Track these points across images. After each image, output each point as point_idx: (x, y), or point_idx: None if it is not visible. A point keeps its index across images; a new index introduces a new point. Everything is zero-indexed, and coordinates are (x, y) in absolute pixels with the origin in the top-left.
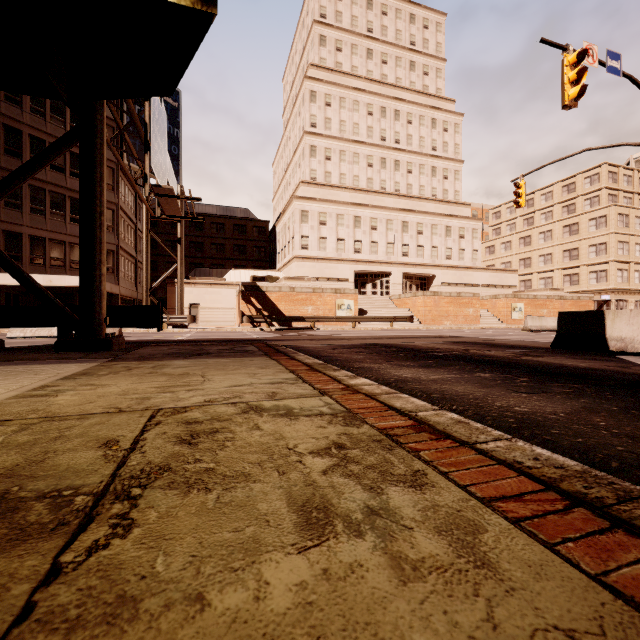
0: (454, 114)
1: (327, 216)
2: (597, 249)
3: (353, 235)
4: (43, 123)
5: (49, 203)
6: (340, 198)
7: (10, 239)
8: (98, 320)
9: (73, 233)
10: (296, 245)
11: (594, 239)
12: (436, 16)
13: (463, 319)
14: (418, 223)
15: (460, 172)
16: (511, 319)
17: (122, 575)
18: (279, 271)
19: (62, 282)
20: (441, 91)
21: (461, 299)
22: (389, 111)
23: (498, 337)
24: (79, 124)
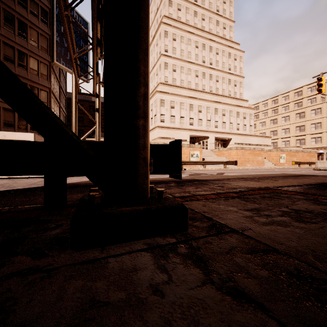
0: (239, 51)
1: (175, 103)
2: (316, 126)
3: (189, 115)
4: None
5: None
6: (181, 93)
7: None
8: (145, 163)
9: None
10: (157, 119)
11: (314, 120)
12: None
13: (256, 163)
14: (223, 109)
15: (242, 83)
16: (279, 163)
17: None
18: None
19: (13, 137)
20: (232, 38)
21: (255, 151)
22: (207, 46)
23: None
24: None
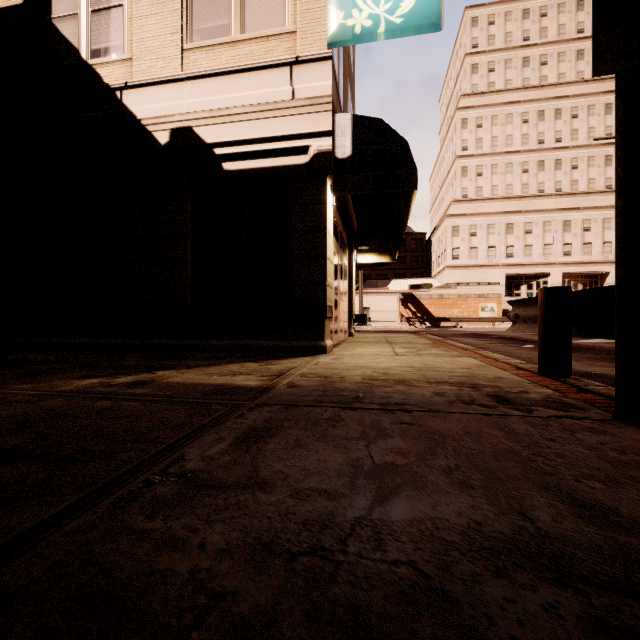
0: None
1: (477, 228)
2: None
3: (505, 241)
4: None
5: None
6: (491, 209)
7: None
8: None
9: None
10: (447, 256)
11: None
12: None
13: None
14: (584, 220)
15: None
16: None
17: (391, 338)
18: (433, 278)
19: None
20: None
21: None
22: (548, 113)
23: None
24: None
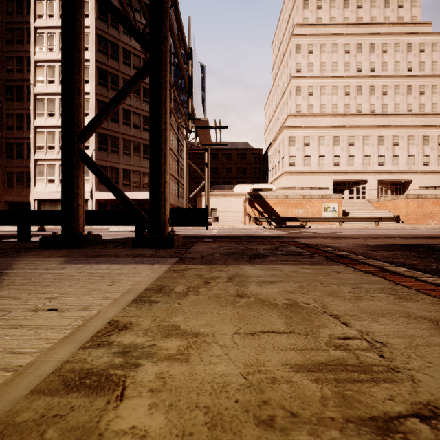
0: (431, 35)
1: (310, 139)
2: None
3: (332, 152)
4: (129, 100)
5: (132, 148)
6: (321, 124)
7: (113, 172)
8: (163, 220)
9: (144, 166)
10: (285, 163)
11: None
12: None
13: None
14: (394, 136)
15: (438, 86)
16: None
17: None
18: (271, 184)
19: (138, 196)
20: (416, 18)
21: None
22: (364, 46)
23: None
24: (149, 57)
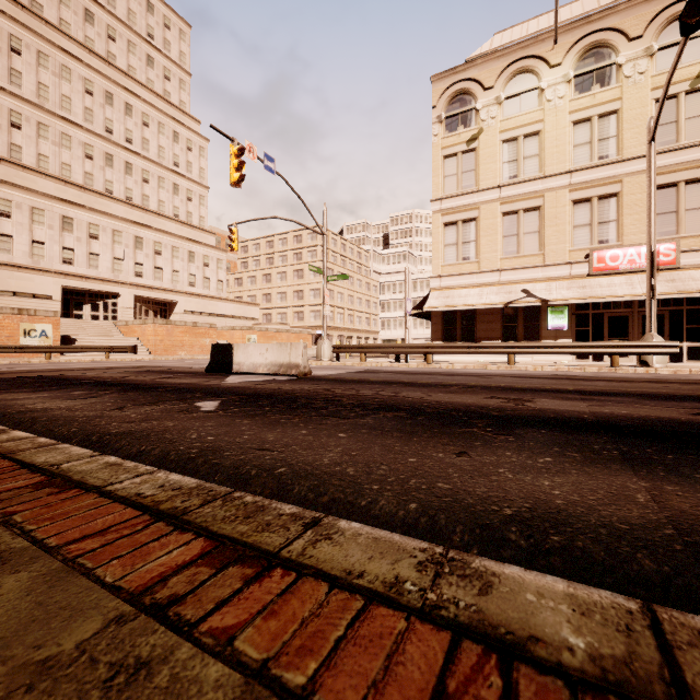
0: (199, 136)
1: (13, 206)
2: (315, 293)
3: (60, 240)
4: None
5: None
6: (38, 186)
7: None
8: None
9: None
10: None
11: (313, 285)
12: (180, 22)
13: (200, 349)
14: (156, 242)
15: (206, 198)
16: None
17: None
18: None
19: None
20: (186, 105)
21: (198, 329)
22: (118, 100)
23: (198, 366)
24: None
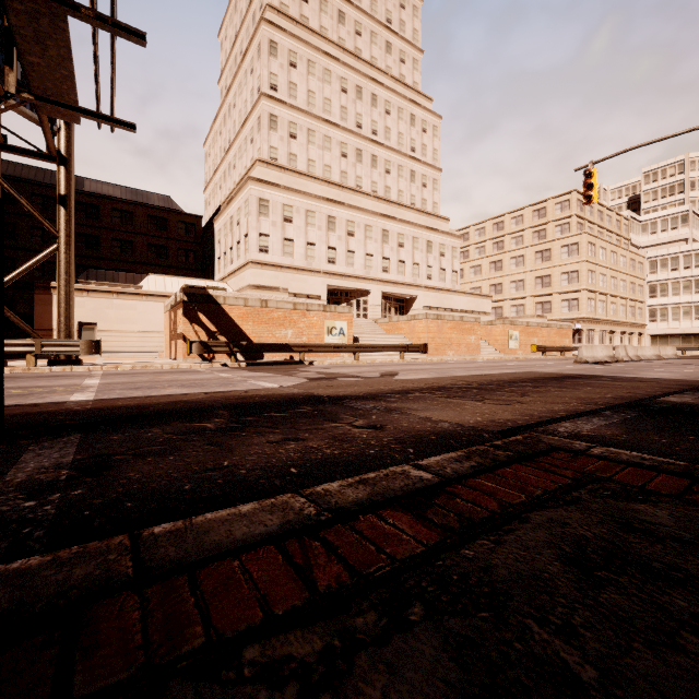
0: (433, 114)
1: (294, 211)
2: (569, 277)
3: (326, 240)
4: None
5: None
6: (309, 190)
7: None
8: None
9: None
10: (252, 245)
11: (566, 266)
12: None
13: (466, 348)
14: (399, 234)
15: (438, 182)
16: (508, 348)
17: None
18: (223, 282)
19: None
20: (418, 86)
21: (464, 324)
22: (366, 93)
23: (654, 375)
24: None
